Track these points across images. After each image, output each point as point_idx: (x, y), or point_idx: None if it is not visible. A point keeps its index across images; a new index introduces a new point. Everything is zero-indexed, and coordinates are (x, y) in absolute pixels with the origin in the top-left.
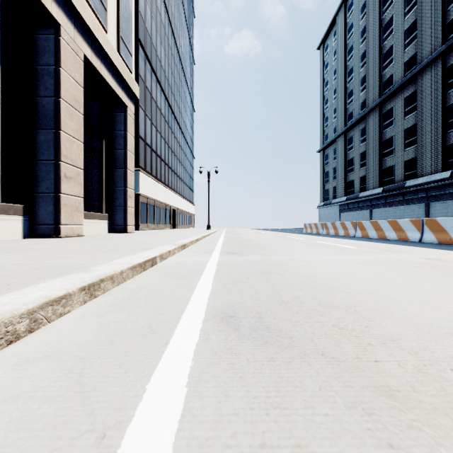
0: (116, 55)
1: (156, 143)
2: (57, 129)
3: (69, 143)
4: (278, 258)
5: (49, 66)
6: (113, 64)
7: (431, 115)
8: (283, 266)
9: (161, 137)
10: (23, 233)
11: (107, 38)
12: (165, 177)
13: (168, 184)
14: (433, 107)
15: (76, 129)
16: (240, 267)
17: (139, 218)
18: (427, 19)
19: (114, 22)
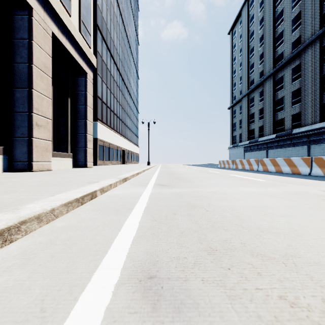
0: (78, 34)
1: (110, 101)
2: (30, 88)
3: (39, 99)
4: (201, 191)
5: (23, 39)
6: (76, 41)
7: (311, 81)
8: (206, 199)
9: (114, 97)
10: (2, 168)
11: (70, 20)
12: (117, 126)
13: (119, 131)
14: (313, 75)
15: (46, 89)
16: (168, 201)
17: (97, 156)
18: (309, 11)
19: (76, 9)
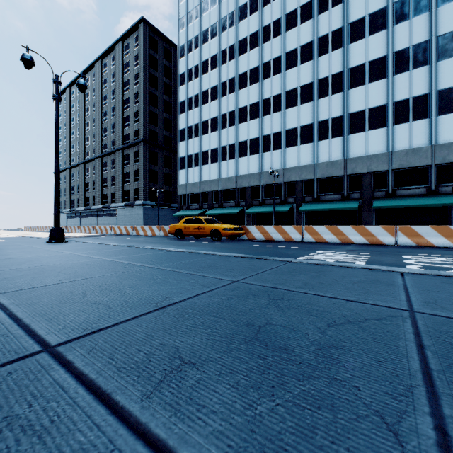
0: None
1: None
2: None
3: None
4: None
5: None
6: None
7: (99, 179)
8: None
9: None
10: None
11: None
12: None
13: None
14: (99, 176)
15: None
16: None
17: None
18: (98, 137)
19: None
